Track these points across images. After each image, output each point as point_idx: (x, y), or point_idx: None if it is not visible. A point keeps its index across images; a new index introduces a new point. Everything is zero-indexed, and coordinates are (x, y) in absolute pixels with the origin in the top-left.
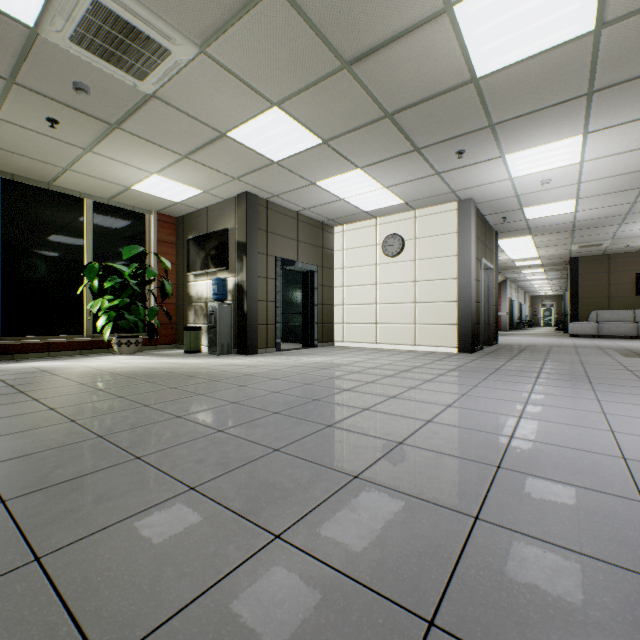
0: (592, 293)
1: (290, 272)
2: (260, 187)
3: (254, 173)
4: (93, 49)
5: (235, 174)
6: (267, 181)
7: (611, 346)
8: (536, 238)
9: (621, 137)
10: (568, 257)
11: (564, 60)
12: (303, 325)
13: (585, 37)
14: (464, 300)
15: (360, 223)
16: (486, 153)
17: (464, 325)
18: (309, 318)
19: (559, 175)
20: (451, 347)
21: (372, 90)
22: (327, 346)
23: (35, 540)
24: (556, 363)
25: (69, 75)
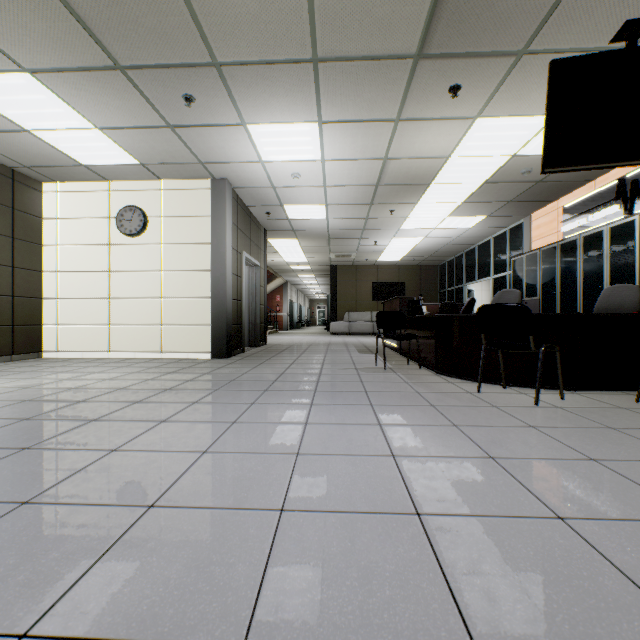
0: (346, 297)
1: None
2: None
3: None
4: None
5: None
6: None
7: (355, 342)
8: (302, 242)
9: (351, 139)
10: (330, 265)
11: None
12: None
13: None
14: (219, 296)
15: (85, 184)
16: (224, 112)
17: (219, 326)
18: None
19: (307, 171)
20: (205, 352)
21: None
22: (25, 359)
23: None
24: (301, 365)
25: None
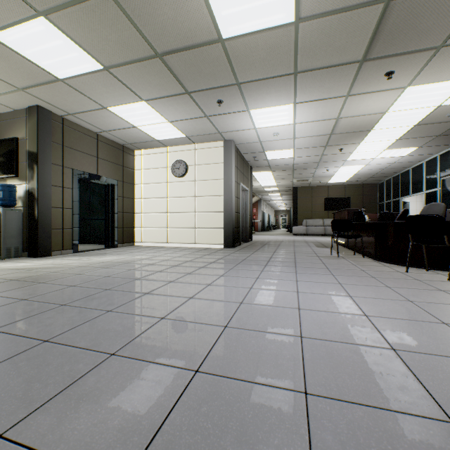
0: (304, 209)
1: (96, 185)
2: (52, 103)
3: (40, 87)
4: None
5: (18, 84)
6: (57, 98)
7: (312, 240)
8: (274, 173)
9: (314, 110)
10: (292, 187)
11: (279, 41)
12: (105, 229)
13: (290, 26)
14: (228, 211)
15: (155, 149)
16: (237, 106)
17: (228, 228)
18: (110, 223)
19: (283, 131)
20: (220, 244)
21: (139, 25)
22: (127, 246)
23: None
24: (281, 253)
25: None
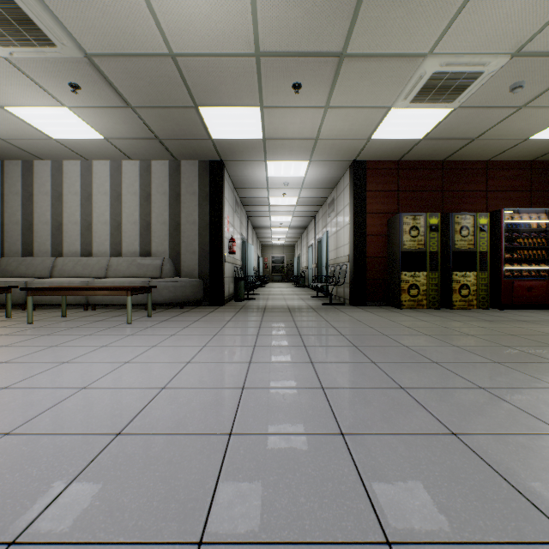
0: None
1: None
2: None
3: None
4: (454, 96)
5: None
6: None
7: None
8: None
9: None
10: None
11: None
12: None
13: None
14: None
15: None
16: None
17: None
18: None
19: None
20: None
21: None
22: None
23: (298, 316)
24: None
25: (501, 92)
